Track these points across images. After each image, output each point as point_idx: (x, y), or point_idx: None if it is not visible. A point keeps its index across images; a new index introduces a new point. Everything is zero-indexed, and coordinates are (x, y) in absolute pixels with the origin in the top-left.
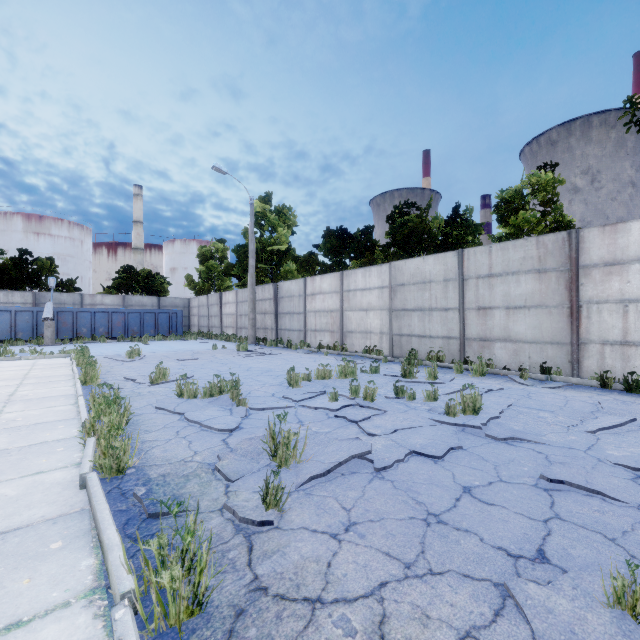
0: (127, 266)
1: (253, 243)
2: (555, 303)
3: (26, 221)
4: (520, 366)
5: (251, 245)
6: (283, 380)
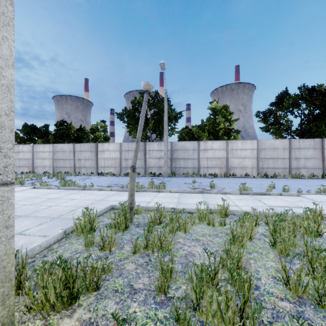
0: None
1: None
2: (94, 158)
3: None
4: (87, 173)
5: None
6: None
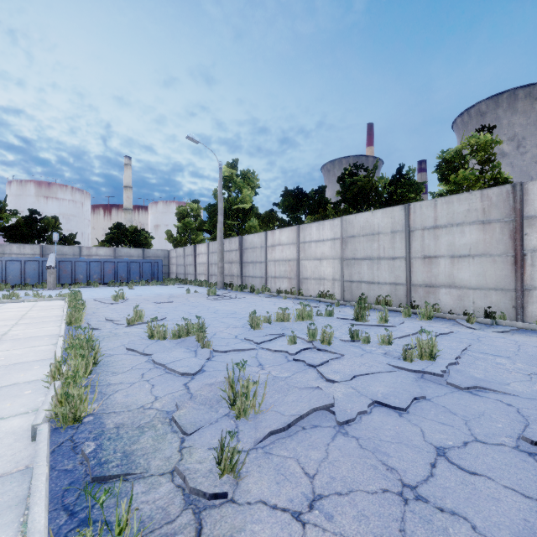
0: (118, 223)
1: (221, 202)
2: (499, 252)
3: (37, 187)
4: (465, 310)
5: (220, 204)
6: (246, 322)
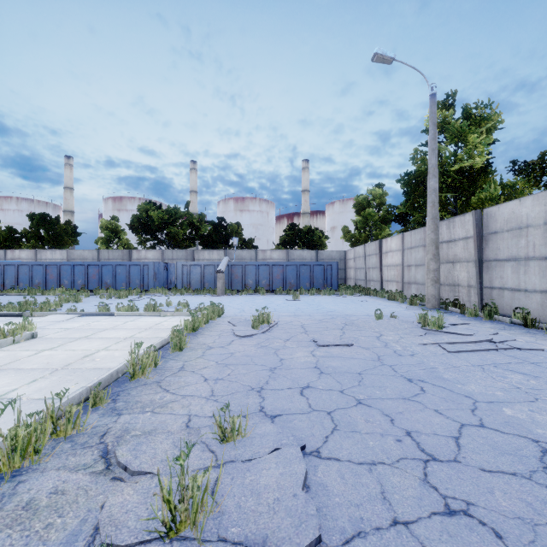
0: (292, 224)
1: (435, 154)
2: None
3: (235, 203)
4: None
5: (431, 158)
6: None
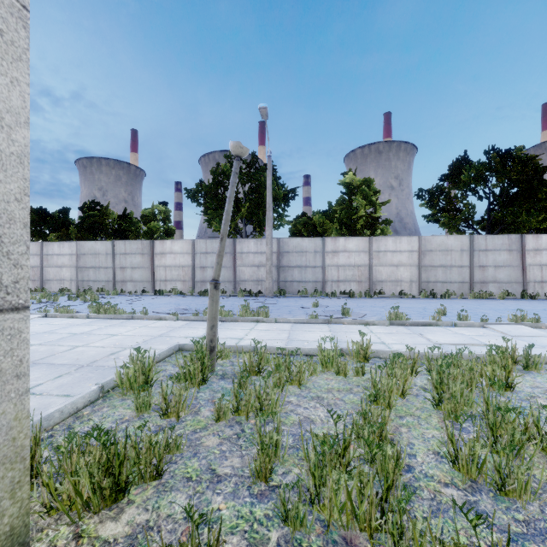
0: None
1: None
2: (147, 266)
3: None
4: (136, 291)
5: None
6: None
